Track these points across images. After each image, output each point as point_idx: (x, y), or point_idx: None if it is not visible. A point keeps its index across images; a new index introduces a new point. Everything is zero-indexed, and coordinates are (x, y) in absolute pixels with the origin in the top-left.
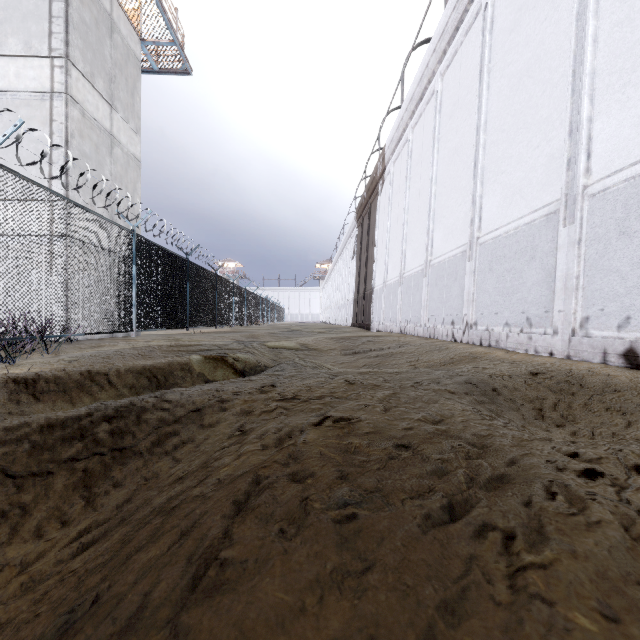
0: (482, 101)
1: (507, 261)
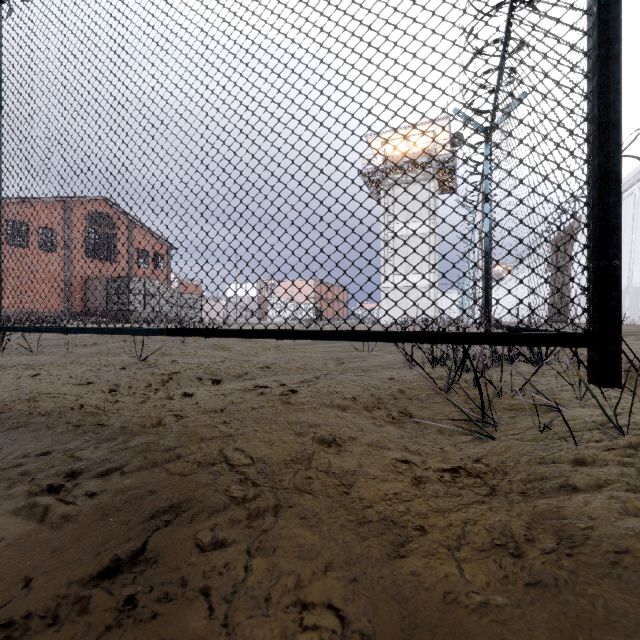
0: (633, 233)
1: (639, 296)
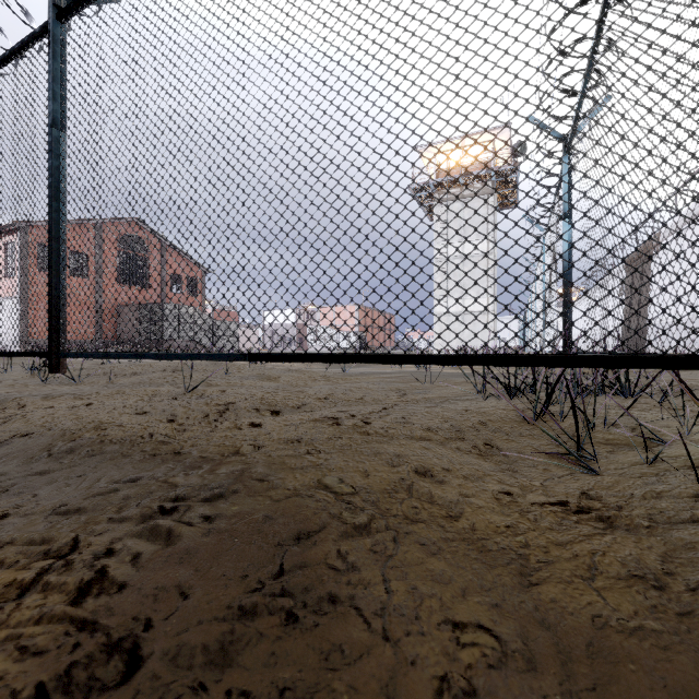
0: None
1: None
